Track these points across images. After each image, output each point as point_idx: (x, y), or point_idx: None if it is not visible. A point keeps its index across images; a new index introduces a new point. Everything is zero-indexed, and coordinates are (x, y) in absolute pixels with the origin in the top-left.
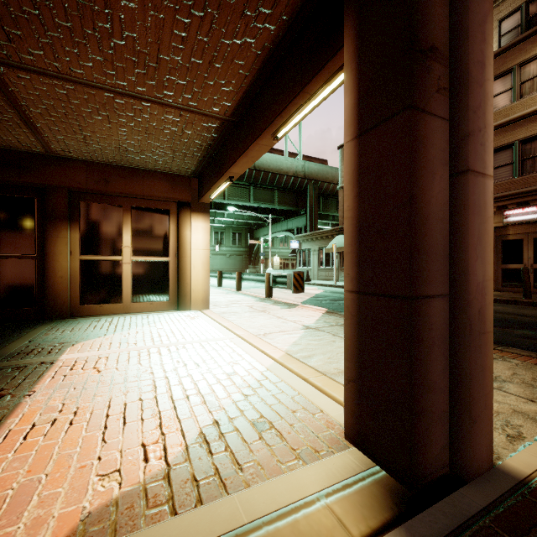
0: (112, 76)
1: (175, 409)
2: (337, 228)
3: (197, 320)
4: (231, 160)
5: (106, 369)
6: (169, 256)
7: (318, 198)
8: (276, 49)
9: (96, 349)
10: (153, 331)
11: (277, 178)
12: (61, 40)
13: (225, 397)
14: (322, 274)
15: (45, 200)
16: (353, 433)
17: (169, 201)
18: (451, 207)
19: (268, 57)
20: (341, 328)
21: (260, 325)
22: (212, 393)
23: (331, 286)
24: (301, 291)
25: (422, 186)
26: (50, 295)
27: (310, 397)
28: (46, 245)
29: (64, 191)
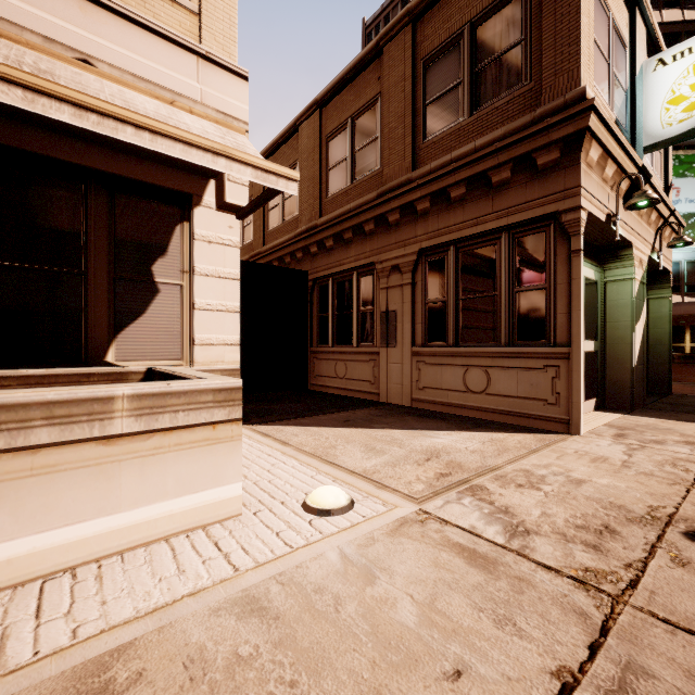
0: None
1: None
2: None
3: None
4: None
5: None
6: None
7: None
8: None
9: None
10: None
11: None
12: None
13: None
14: None
15: None
16: None
17: None
18: None
19: None
20: None
21: None
22: None
23: None
24: None
25: None
26: None
27: None
28: None
29: None
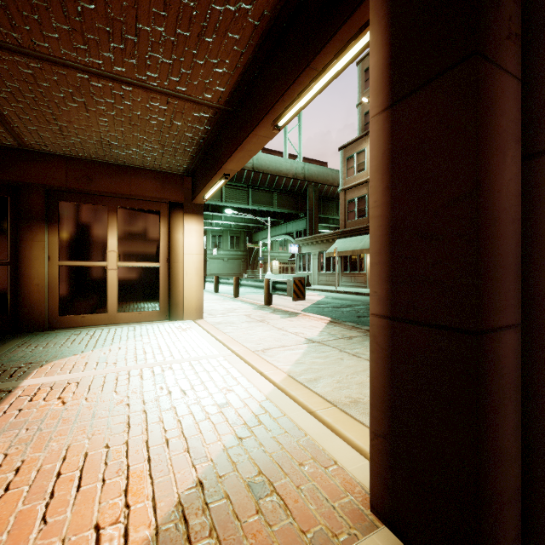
0: (84, 52)
1: (149, 462)
2: (338, 232)
3: (189, 332)
4: (225, 155)
5: (72, 400)
6: (160, 261)
7: (318, 201)
8: (277, 18)
9: (67, 371)
10: (138, 346)
11: (276, 180)
12: (16, 2)
13: (214, 441)
14: (323, 279)
15: (19, 199)
16: (383, 507)
17: (159, 202)
18: (525, 202)
19: (267, 29)
20: (347, 342)
21: (258, 339)
22: (199, 434)
23: (332, 292)
24: (302, 298)
25: (491, 170)
26: (25, 305)
27: (320, 440)
28: (20, 249)
29: (40, 190)
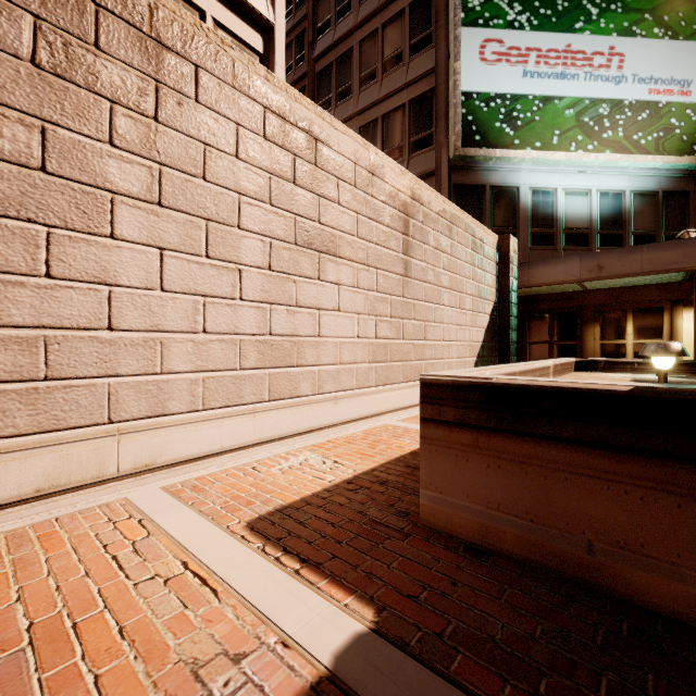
0: None
1: None
2: None
3: None
4: None
5: None
6: (663, 339)
7: None
8: None
9: None
10: None
11: None
12: None
13: None
14: None
15: (582, 313)
16: None
17: (662, 301)
18: None
19: None
20: None
21: None
22: None
23: None
24: None
25: None
26: None
27: None
28: (582, 336)
29: (591, 307)
